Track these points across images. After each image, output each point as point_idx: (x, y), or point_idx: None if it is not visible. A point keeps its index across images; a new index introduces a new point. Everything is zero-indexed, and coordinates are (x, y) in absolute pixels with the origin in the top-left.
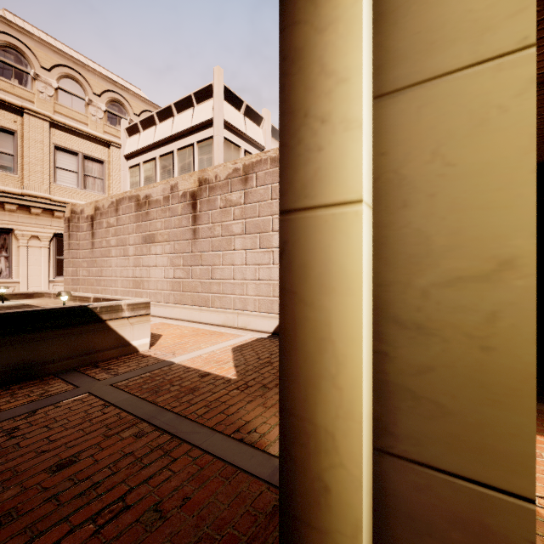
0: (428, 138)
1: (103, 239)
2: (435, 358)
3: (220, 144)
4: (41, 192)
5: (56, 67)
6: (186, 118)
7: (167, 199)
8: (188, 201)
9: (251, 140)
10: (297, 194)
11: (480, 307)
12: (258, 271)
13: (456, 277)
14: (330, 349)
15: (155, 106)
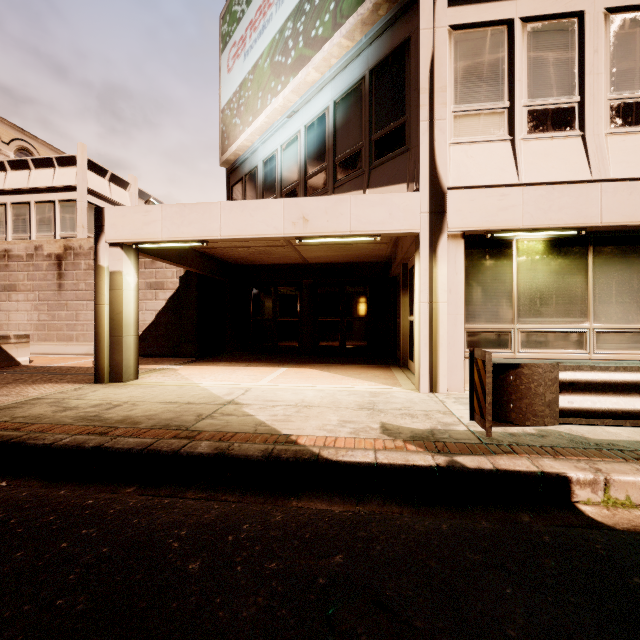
0: (115, 297)
1: None
2: (115, 323)
3: (84, 209)
4: None
5: None
6: (46, 176)
7: (30, 256)
8: (53, 260)
9: (117, 203)
10: (97, 302)
11: (119, 317)
12: None
13: (117, 313)
14: (101, 323)
15: None
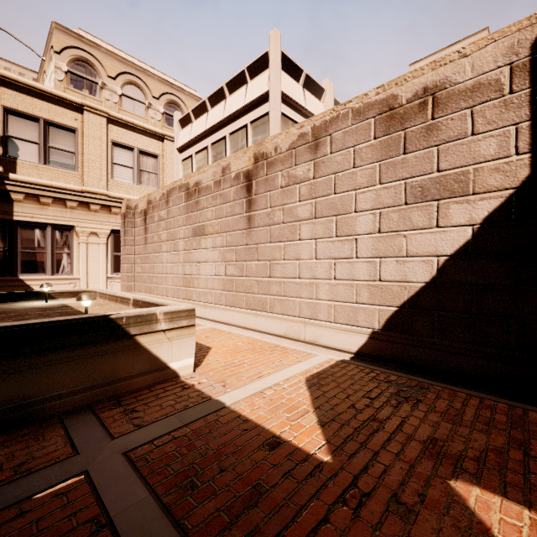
0: None
1: (154, 233)
2: None
3: (277, 120)
4: (99, 189)
5: (120, 75)
6: (239, 97)
7: (217, 184)
8: (241, 183)
9: (310, 116)
10: None
11: None
12: (334, 267)
13: None
14: None
15: None
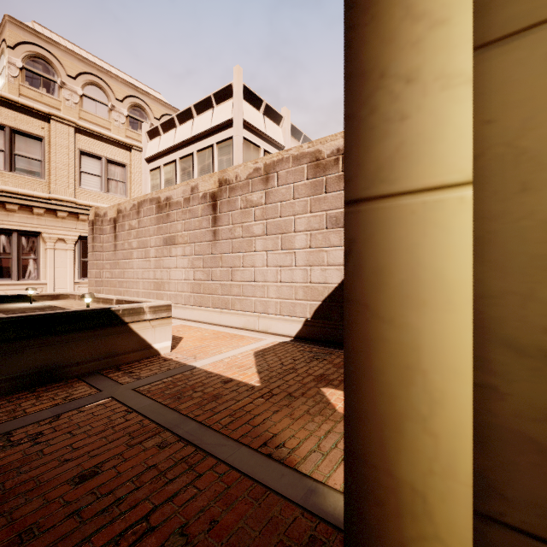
0: None
1: (125, 241)
2: None
3: (240, 145)
4: (67, 196)
5: (81, 75)
6: (206, 119)
7: (187, 200)
8: (208, 202)
9: (270, 140)
10: (369, 178)
11: None
12: (280, 273)
13: None
14: (419, 382)
15: (174, 110)
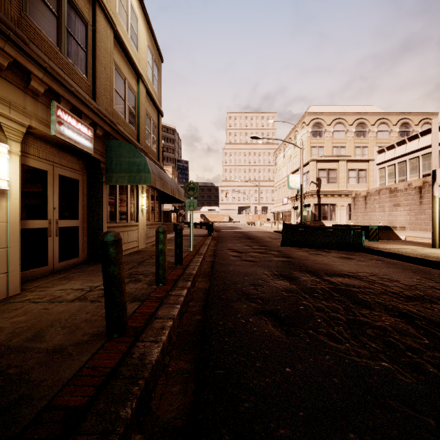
0: None
1: (371, 205)
2: None
3: (436, 156)
4: (344, 188)
5: (332, 122)
6: (414, 144)
7: (406, 189)
8: (417, 190)
9: None
10: (432, 212)
11: None
12: None
13: None
14: (434, 221)
15: (384, 114)
